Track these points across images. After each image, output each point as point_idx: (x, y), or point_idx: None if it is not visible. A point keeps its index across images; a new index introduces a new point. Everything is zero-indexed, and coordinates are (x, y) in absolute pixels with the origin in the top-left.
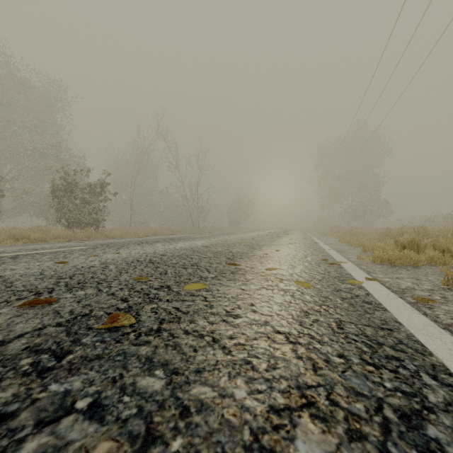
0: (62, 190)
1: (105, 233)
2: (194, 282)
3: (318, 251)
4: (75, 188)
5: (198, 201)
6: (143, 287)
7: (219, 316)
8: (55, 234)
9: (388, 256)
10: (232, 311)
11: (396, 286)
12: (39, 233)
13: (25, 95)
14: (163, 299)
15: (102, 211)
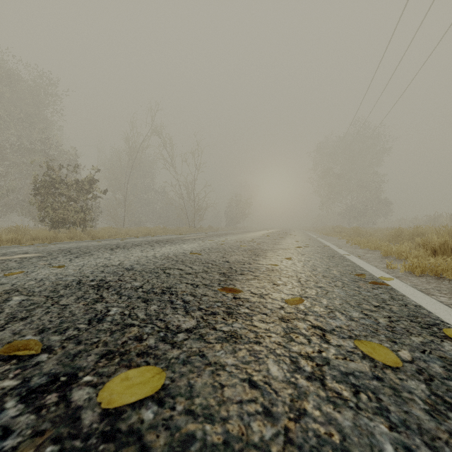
0: (45, 186)
1: (91, 234)
2: (143, 353)
3: (338, 258)
4: (59, 185)
5: (194, 200)
6: None
7: None
8: (33, 235)
9: (430, 265)
10: None
11: None
12: (12, 233)
13: (10, 88)
14: None
15: (90, 210)
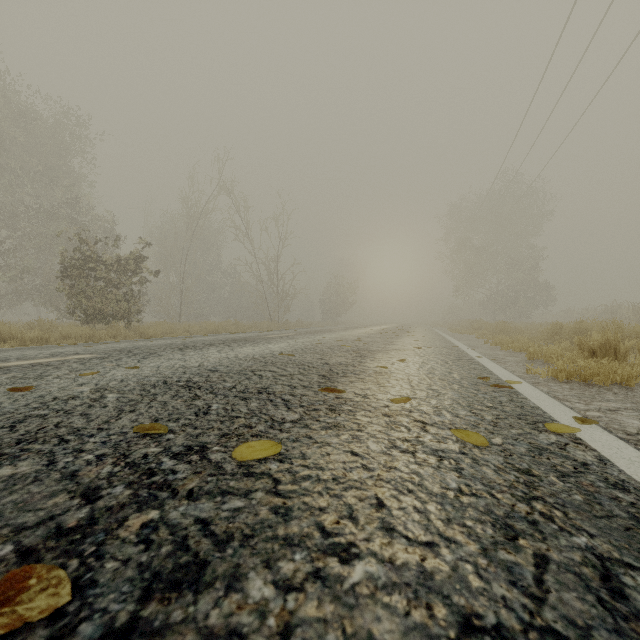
0: (77, 266)
1: (139, 331)
2: (257, 435)
3: (465, 361)
4: (96, 264)
5: (278, 284)
6: (149, 452)
7: (304, 552)
8: (64, 332)
9: (578, 369)
10: (336, 529)
11: (619, 428)
12: (38, 330)
13: (25, 130)
14: (180, 488)
15: (137, 299)
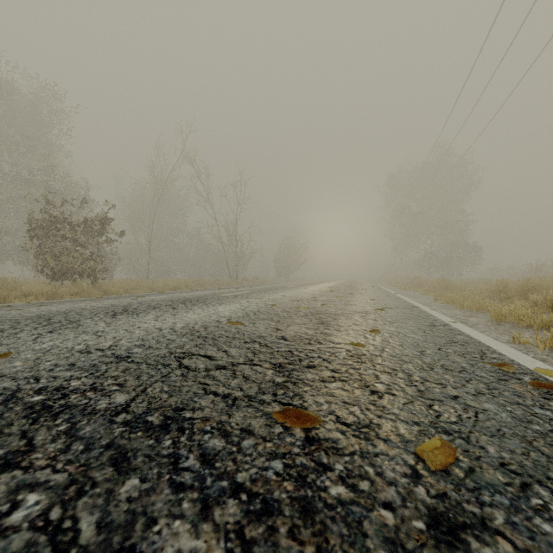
0: (43, 226)
1: (103, 288)
2: None
3: (443, 328)
4: (62, 225)
5: (236, 244)
6: None
7: None
8: (25, 290)
9: None
10: None
11: None
12: None
13: (3, 102)
14: None
15: (103, 257)
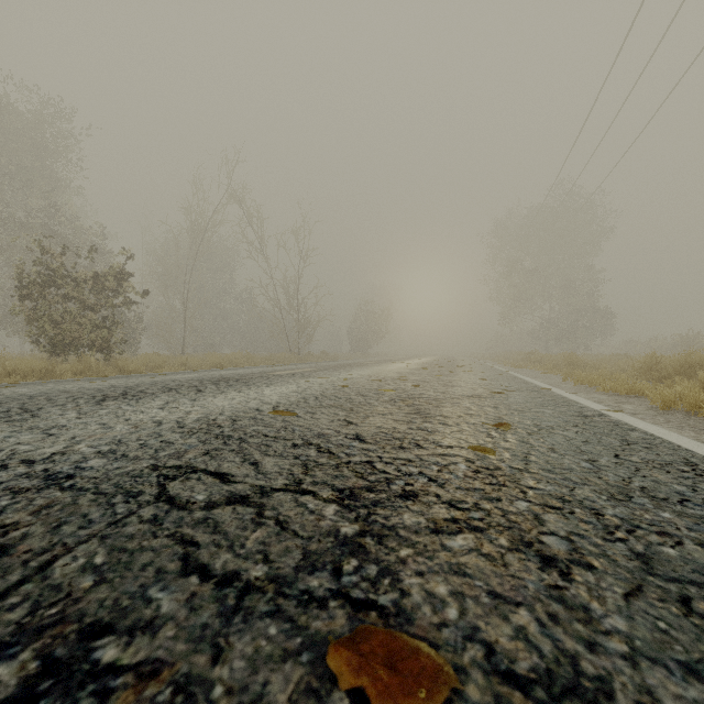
0: (37, 283)
1: (118, 365)
2: None
3: (601, 420)
4: (65, 281)
5: (299, 309)
6: None
7: None
8: (9, 367)
9: None
10: None
11: None
12: None
13: None
14: None
15: (120, 325)
